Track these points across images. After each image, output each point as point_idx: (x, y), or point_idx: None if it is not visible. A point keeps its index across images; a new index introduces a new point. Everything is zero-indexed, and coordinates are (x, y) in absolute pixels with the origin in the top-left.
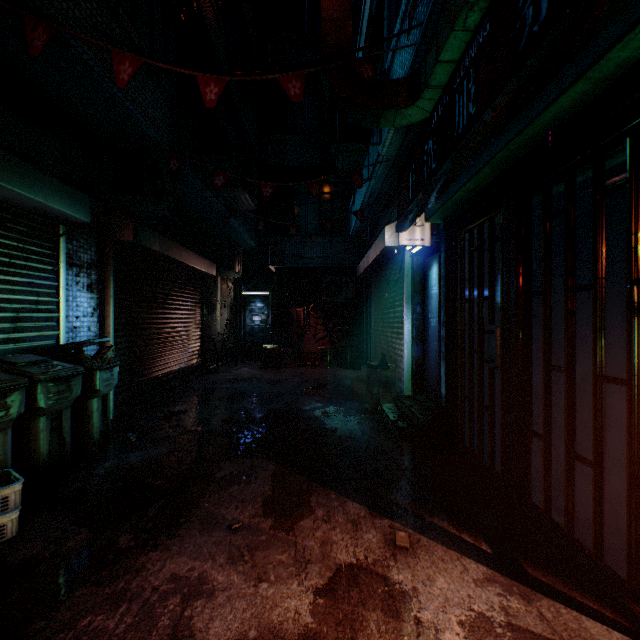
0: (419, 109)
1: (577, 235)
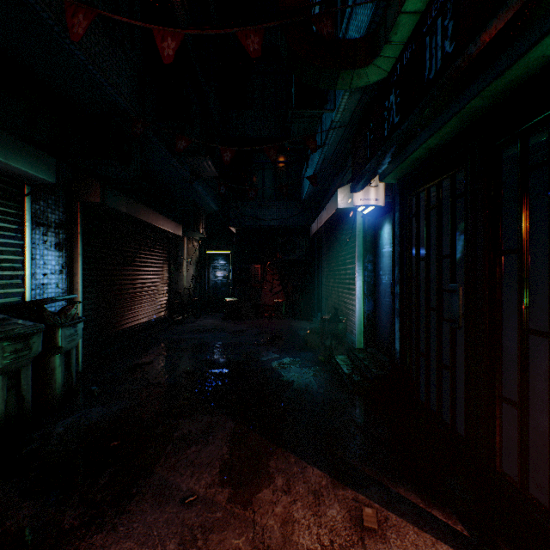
0: (377, 68)
1: (546, 191)
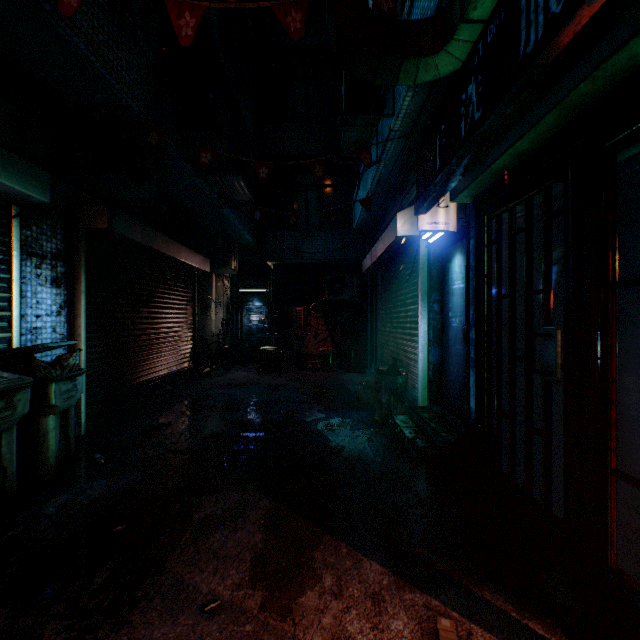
0: (449, 57)
1: None
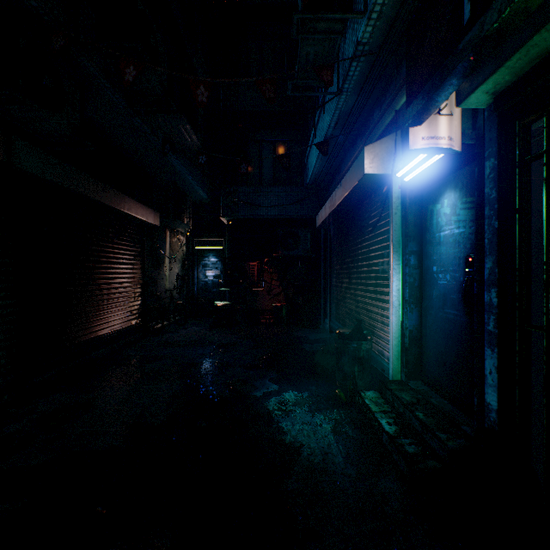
0: None
1: None
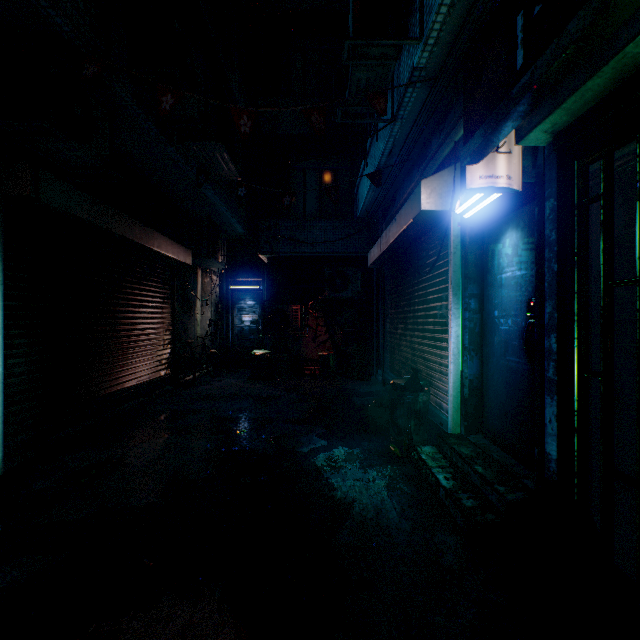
0: None
1: None
